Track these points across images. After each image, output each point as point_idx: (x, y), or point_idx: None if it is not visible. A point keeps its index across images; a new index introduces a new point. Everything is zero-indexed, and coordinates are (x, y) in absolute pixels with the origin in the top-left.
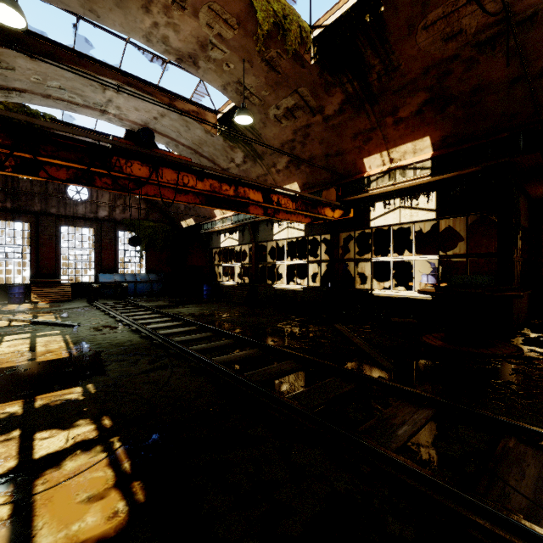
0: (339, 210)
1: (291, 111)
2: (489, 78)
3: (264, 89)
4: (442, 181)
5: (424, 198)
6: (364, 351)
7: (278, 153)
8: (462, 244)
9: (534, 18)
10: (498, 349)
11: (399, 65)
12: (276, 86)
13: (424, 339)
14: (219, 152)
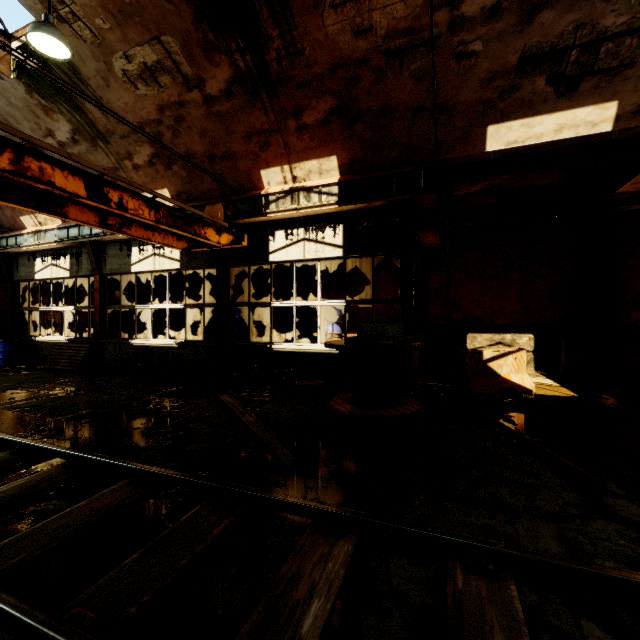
0: (228, 235)
1: (152, 72)
2: (396, 99)
3: (99, 15)
4: (349, 214)
5: (331, 232)
6: (257, 437)
7: (135, 138)
8: (365, 291)
9: (438, 41)
10: (405, 407)
11: (303, 49)
12: (121, 17)
13: (332, 405)
14: (19, 111)
